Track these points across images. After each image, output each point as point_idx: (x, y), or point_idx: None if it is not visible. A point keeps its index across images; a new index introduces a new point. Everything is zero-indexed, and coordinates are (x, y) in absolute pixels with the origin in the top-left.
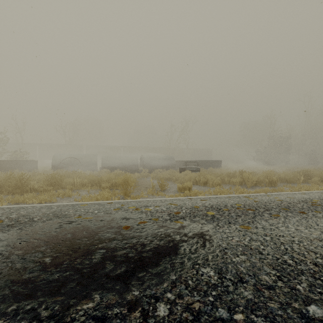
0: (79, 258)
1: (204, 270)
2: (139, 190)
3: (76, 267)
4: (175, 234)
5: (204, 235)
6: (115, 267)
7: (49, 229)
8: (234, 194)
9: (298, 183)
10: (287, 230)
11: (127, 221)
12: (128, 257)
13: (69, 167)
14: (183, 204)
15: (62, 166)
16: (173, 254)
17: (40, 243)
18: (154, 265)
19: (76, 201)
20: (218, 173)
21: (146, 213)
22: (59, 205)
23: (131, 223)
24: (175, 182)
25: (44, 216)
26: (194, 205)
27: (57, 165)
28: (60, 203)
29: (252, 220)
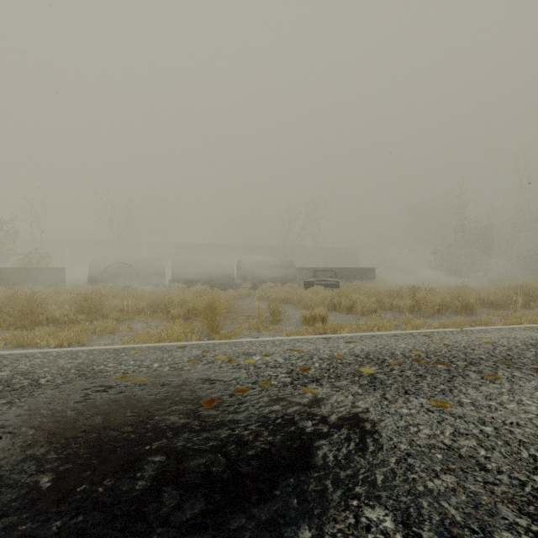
0: (111, 478)
1: (370, 513)
2: (234, 320)
3: (101, 503)
4: (304, 418)
5: (360, 421)
6: (182, 504)
7: (62, 405)
8: (402, 329)
9: (512, 309)
10: (522, 410)
11: (211, 386)
12: (211, 475)
13: (117, 280)
14: (315, 350)
15: (106, 278)
16: (303, 468)
17: (39, 436)
18: (264, 498)
19: (125, 341)
20: (371, 291)
21: (246, 369)
22: (92, 351)
23: (219, 391)
24: (298, 306)
25: (59, 375)
26: (334, 353)
27: (98, 277)
28: (94, 347)
29: (448, 386)
